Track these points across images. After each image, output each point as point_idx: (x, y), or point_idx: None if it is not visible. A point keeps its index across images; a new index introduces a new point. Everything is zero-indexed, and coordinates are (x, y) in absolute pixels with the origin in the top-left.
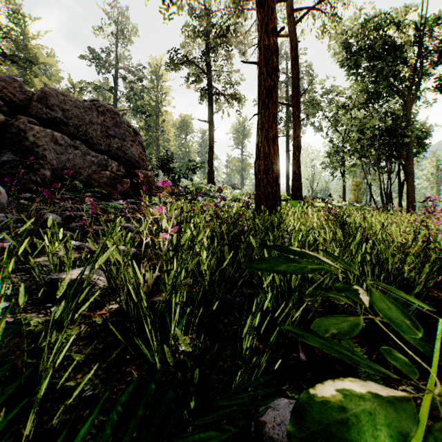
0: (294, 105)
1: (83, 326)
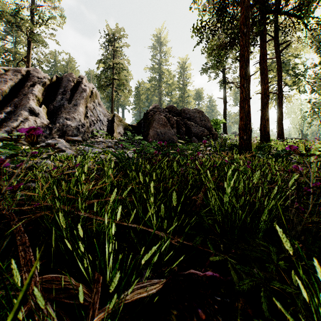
0: (279, 93)
1: None
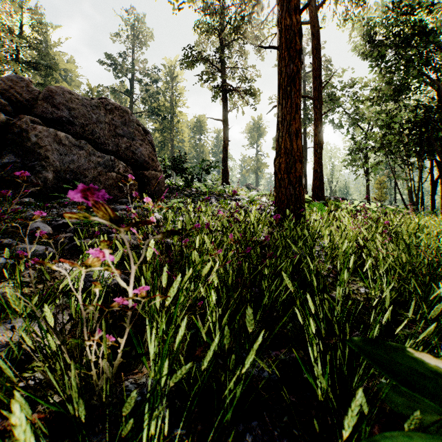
0: (315, 98)
1: None
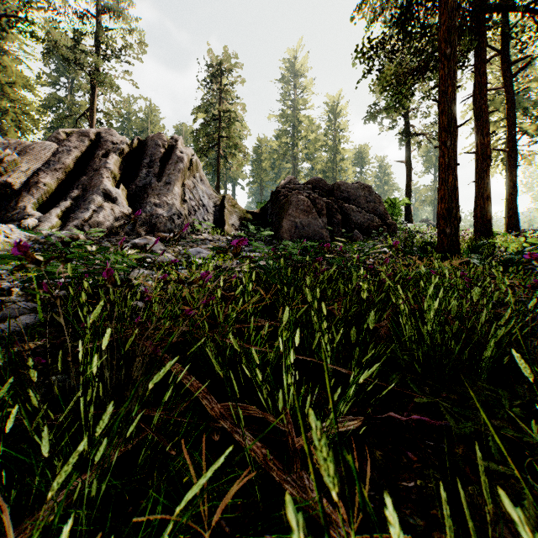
0: (509, 150)
1: None
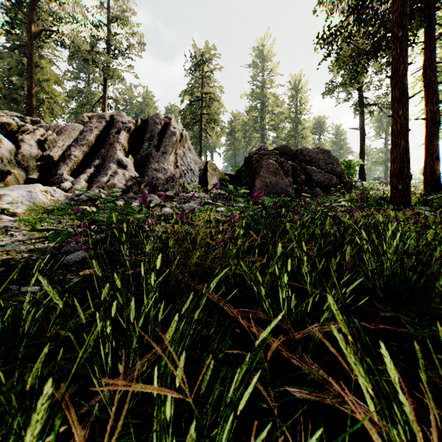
0: None
1: None
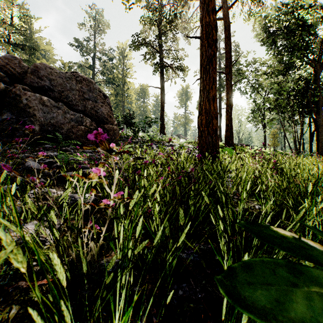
0: (227, 73)
1: (15, 306)
